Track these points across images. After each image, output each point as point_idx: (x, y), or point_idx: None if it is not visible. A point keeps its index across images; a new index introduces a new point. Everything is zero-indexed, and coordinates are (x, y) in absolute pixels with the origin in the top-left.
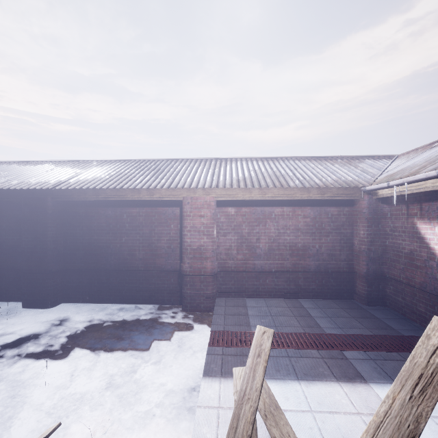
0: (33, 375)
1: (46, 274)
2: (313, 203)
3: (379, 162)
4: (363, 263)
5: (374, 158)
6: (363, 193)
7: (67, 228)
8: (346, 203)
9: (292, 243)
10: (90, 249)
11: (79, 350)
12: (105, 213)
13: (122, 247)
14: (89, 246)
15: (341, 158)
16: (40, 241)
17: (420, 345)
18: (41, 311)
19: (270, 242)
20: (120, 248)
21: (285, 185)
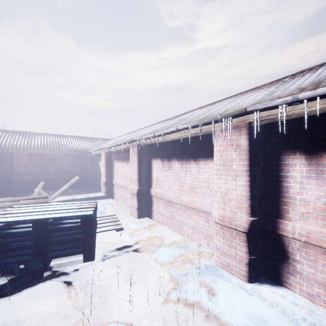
0: None
1: None
2: (73, 155)
3: (103, 141)
4: (89, 174)
5: (103, 139)
6: (89, 153)
7: None
8: (85, 156)
9: (65, 169)
10: None
11: None
12: None
13: None
14: None
15: (91, 138)
16: None
17: (72, 180)
18: None
19: (55, 169)
20: None
21: (61, 149)
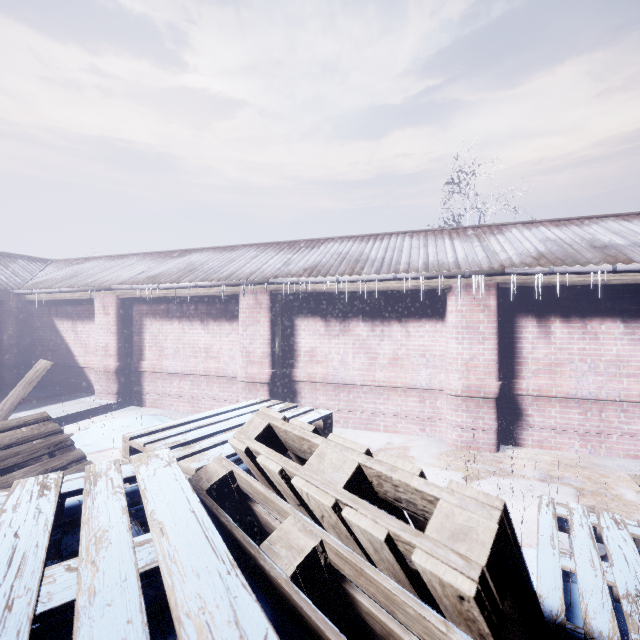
0: None
1: None
2: None
3: (33, 265)
4: (13, 355)
5: (28, 259)
6: (12, 295)
7: None
8: None
9: None
10: None
11: None
12: None
13: None
14: None
15: None
16: None
17: (32, 370)
18: None
19: None
20: None
21: None
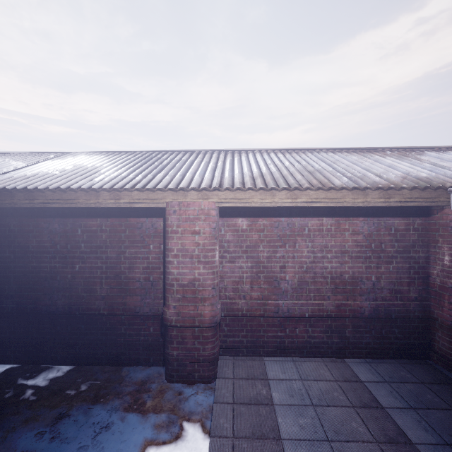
0: None
1: None
2: (368, 212)
3: (447, 154)
4: (451, 306)
5: (434, 150)
6: (451, 196)
7: None
8: (418, 212)
9: (335, 274)
10: (26, 282)
11: None
12: (48, 227)
13: (74, 279)
14: (25, 276)
15: (389, 150)
16: None
17: None
18: None
19: (302, 272)
20: (71, 281)
21: (328, 183)
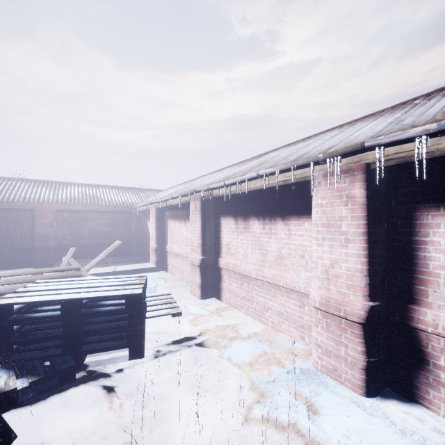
0: None
1: None
2: (113, 212)
3: (152, 193)
4: (134, 238)
5: (152, 190)
6: (134, 209)
7: None
8: (129, 213)
9: (102, 231)
10: None
11: None
12: None
13: None
14: None
15: (136, 189)
16: None
17: (112, 245)
18: None
19: (90, 231)
20: None
21: (97, 203)
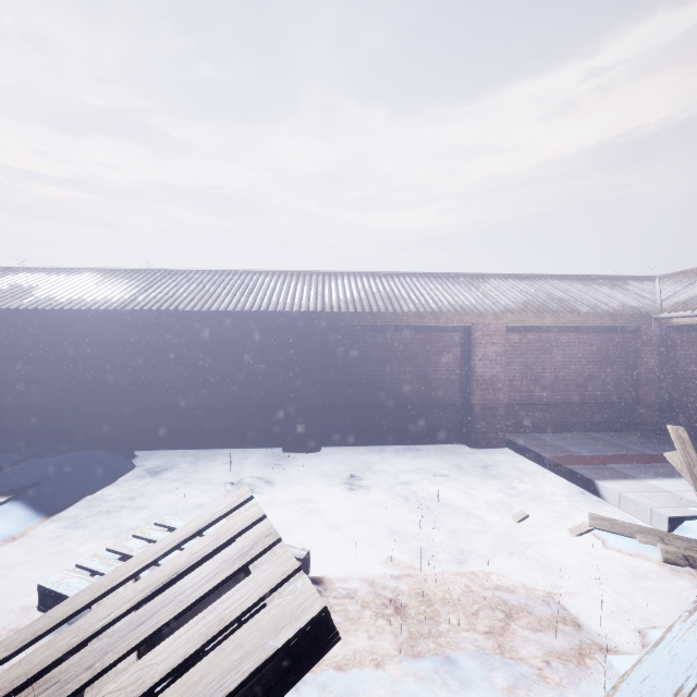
0: (422, 495)
1: (315, 411)
2: (599, 330)
3: (645, 285)
4: (653, 392)
5: (635, 279)
6: (652, 320)
7: (326, 358)
8: (631, 330)
9: (578, 373)
10: (355, 382)
11: (431, 479)
12: (372, 340)
13: (393, 379)
14: (354, 378)
15: (600, 278)
16: (308, 372)
17: None
18: (314, 455)
19: (556, 372)
20: (390, 381)
21: (578, 311)
